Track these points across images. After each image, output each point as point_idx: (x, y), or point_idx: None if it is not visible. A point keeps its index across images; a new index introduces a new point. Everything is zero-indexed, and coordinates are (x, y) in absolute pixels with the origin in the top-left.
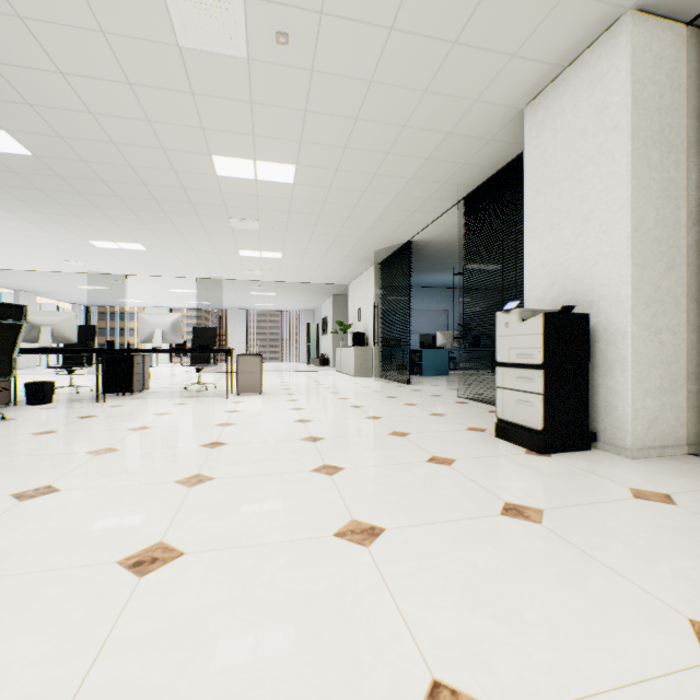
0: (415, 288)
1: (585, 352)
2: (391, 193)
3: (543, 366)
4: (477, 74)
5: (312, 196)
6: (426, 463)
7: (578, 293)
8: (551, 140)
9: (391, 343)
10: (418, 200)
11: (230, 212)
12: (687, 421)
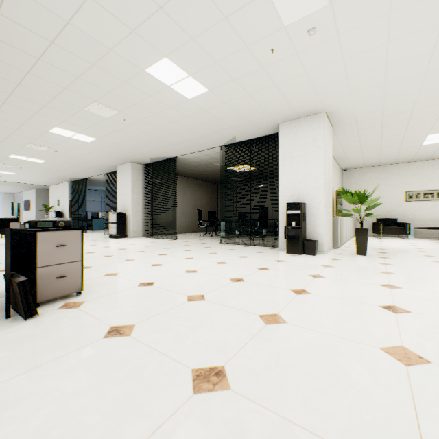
0: (89, 190)
1: (125, 220)
2: (81, 169)
3: (116, 223)
4: (105, 161)
5: (48, 165)
6: (92, 240)
7: (125, 209)
8: (122, 176)
9: (78, 217)
10: (91, 171)
11: (1, 162)
12: (142, 232)
